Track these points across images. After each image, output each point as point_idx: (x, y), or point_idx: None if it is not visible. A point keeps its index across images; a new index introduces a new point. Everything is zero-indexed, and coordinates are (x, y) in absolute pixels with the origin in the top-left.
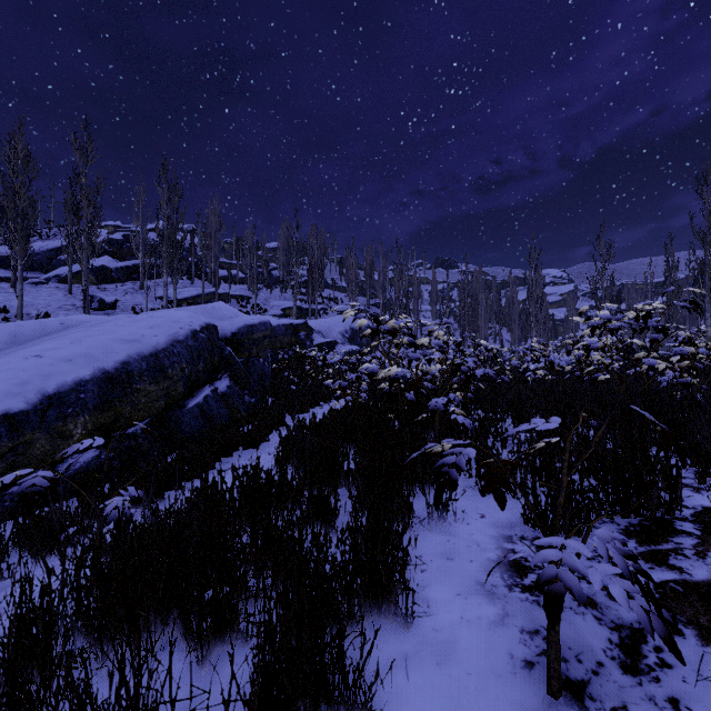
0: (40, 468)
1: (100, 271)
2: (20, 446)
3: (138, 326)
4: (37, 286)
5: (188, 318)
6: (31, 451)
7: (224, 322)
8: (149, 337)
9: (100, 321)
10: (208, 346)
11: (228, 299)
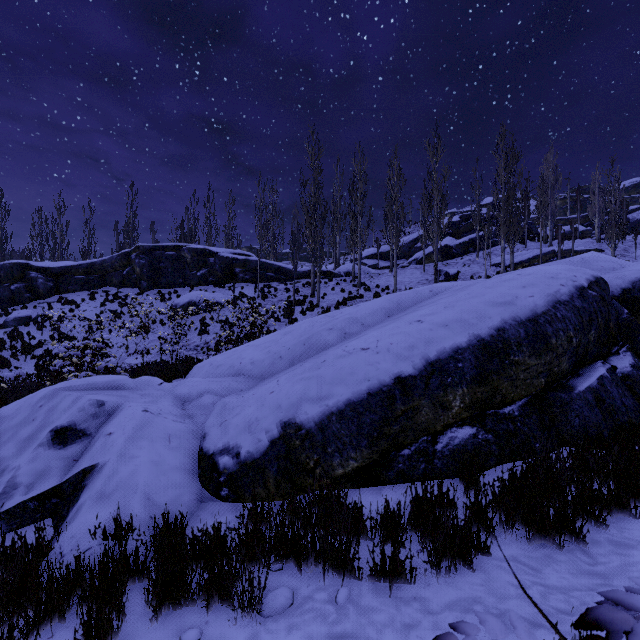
0: (424, 435)
1: (444, 250)
2: (409, 410)
3: (507, 286)
4: (403, 268)
5: (567, 272)
6: (417, 417)
7: (607, 276)
8: (523, 298)
9: (463, 286)
10: (600, 307)
11: (569, 256)
